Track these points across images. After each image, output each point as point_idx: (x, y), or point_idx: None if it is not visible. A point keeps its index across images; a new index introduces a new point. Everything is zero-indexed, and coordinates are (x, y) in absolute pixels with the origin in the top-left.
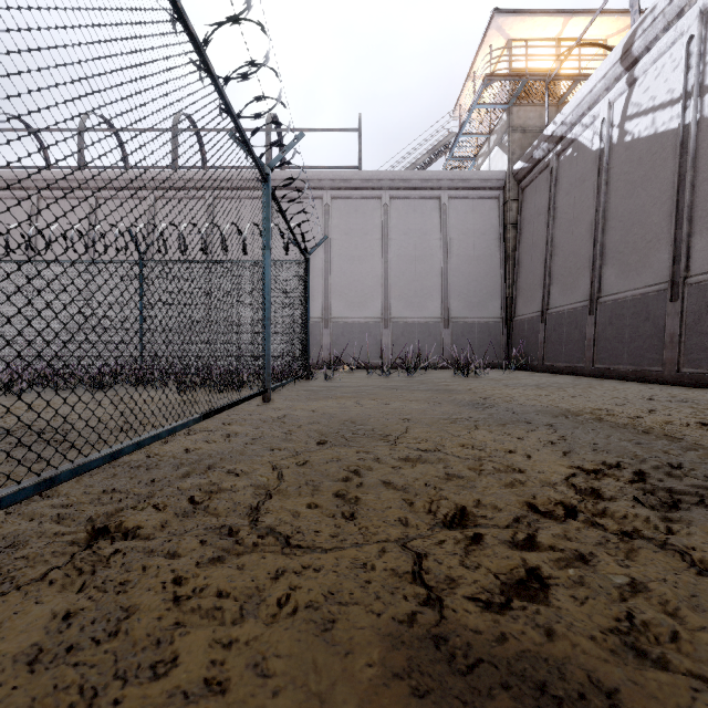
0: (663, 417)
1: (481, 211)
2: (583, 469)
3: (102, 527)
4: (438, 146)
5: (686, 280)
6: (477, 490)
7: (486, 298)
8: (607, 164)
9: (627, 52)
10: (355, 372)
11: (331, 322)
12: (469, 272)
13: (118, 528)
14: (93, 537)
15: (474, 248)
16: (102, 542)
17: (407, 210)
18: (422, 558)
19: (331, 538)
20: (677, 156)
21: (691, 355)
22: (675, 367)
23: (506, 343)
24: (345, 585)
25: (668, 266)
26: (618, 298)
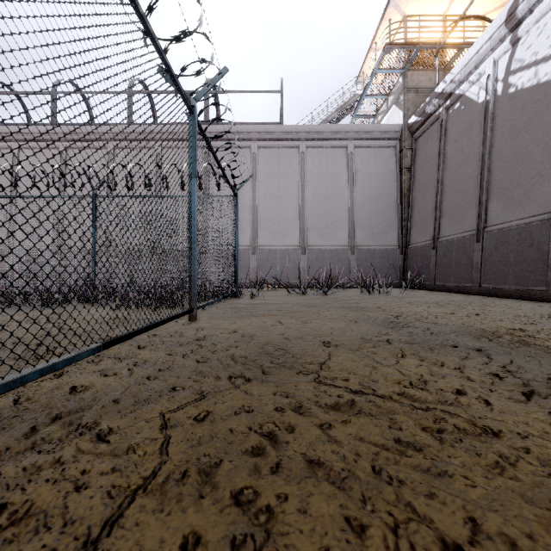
0: None
1: (381, 158)
2: None
3: None
4: (345, 105)
5: None
6: (455, 485)
7: (385, 229)
8: (492, 113)
9: (512, 15)
10: (277, 290)
11: (257, 249)
12: (371, 208)
13: None
14: None
15: (375, 188)
16: None
17: (320, 157)
18: None
19: None
20: None
21: None
22: None
23: (402, 266)
24: None
25: None
26: (504, 227)
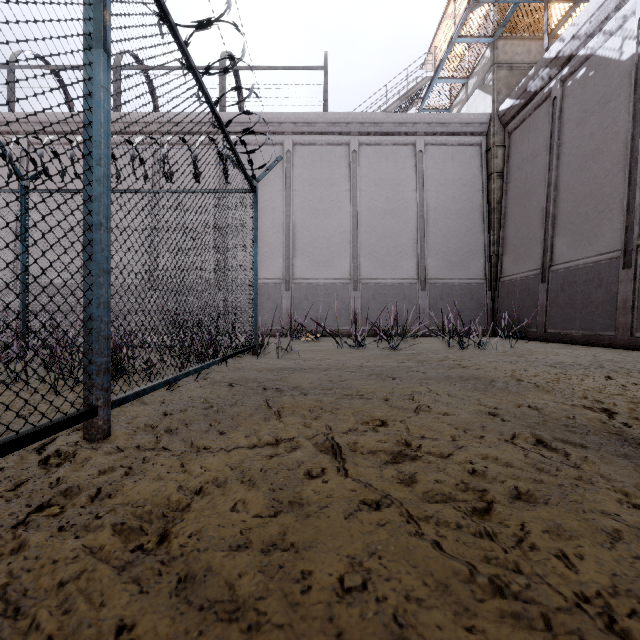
0: None
1: (461, 160)
2: None
3: None
4: (411, 92)
5: None
6: None
7: (467, 256)
8: None
9: None
10: (320, 341)
11: (293, 283)
12: (448, 228)
13: None
14: None
15: (453, 200)
16: None
17: (378, 158)
18: None
19: None
20: None
21: None
22: None
23: (490, 307)
24: None
25: None
26: None
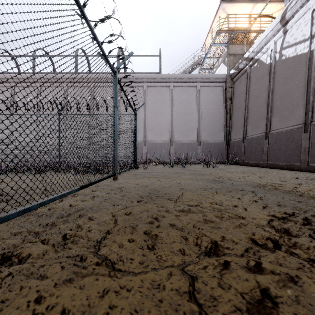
0: (306, 187)
1: (215, 92)
2: (275, 217)
3: (7, 255)
4: (195, 63)
5: (311, 122)
6: (221, 230)
7: (217, 132)
8: (274, 70)
9: (283, 18)
10: (158, 165)
11: (147, 143)
12: (210, 120)
13: (17, 256)
14: (0, 262)
15: (212, 109)
16: (3, 267)
17: (181, 92)
18: (194, 280)
19: (139, 264)
20: (307, 65)
21: (314, 157)
22: (306, 163)
23: (226, 152)
24: (146, 305)
25: (303, 116)
26: (279, 131)
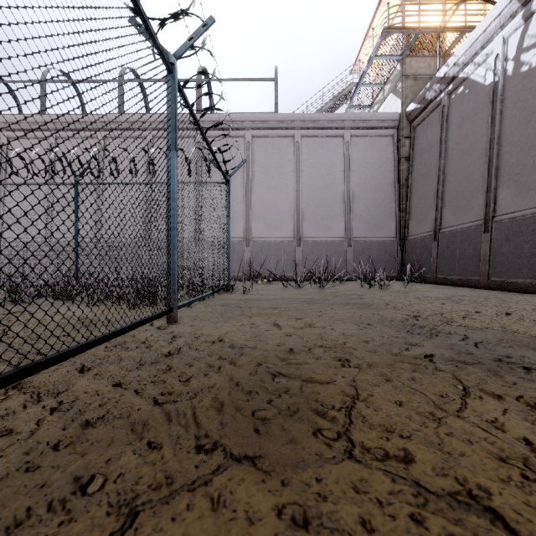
0: None
1: (378, 147)
2: None
3: None
4: (341, 94)
5: None
6: None
7: (382, 220)
8: (502, 95)
9: None
10: (272, 283)
11: (251, 241)
12: (368, 199)
13: None
14: None
15: (372, 178)
16: None
17: (316, 147)
18: None
19: None
20: None
21: None
22: None
23: (400, 259)
24: None
25: None
26: (516, 216)
